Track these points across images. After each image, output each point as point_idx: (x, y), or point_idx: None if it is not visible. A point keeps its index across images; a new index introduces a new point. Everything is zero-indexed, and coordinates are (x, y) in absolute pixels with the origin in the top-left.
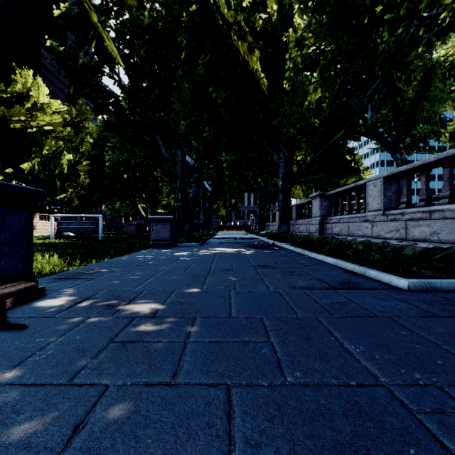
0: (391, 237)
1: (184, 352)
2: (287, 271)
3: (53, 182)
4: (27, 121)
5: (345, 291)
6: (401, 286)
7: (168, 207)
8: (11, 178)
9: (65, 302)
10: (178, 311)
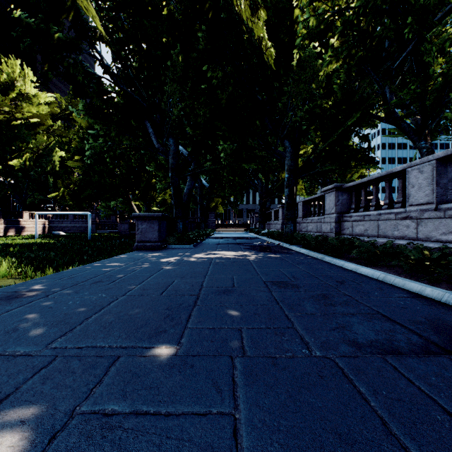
0: (451, 239)
1: None
2: (319, 294)
3: (45, 179)
4: (11, 112)
5: None
6: None
7: (164, 204)
8: (1, 174)
9: None
10: None
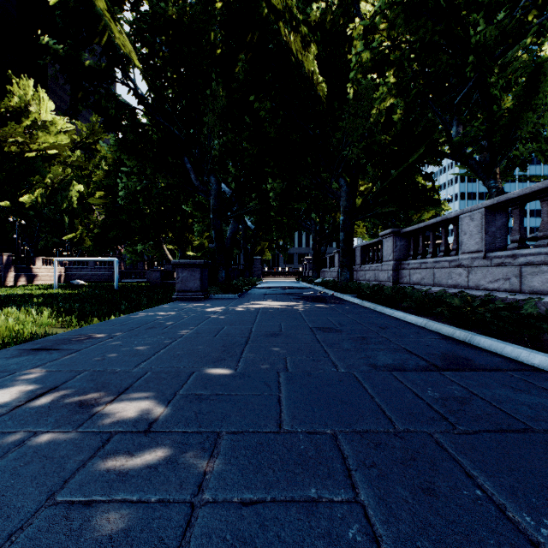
0: (497, 287)
1: (185, 541)
2: (359, 336)
3: (60, 218)
4: (25, 142)
5: (455, 373)
6: (537, 364)
7: (201, 249)
8: (9, 213)
9: (13, 397)
10: (193, 416)
